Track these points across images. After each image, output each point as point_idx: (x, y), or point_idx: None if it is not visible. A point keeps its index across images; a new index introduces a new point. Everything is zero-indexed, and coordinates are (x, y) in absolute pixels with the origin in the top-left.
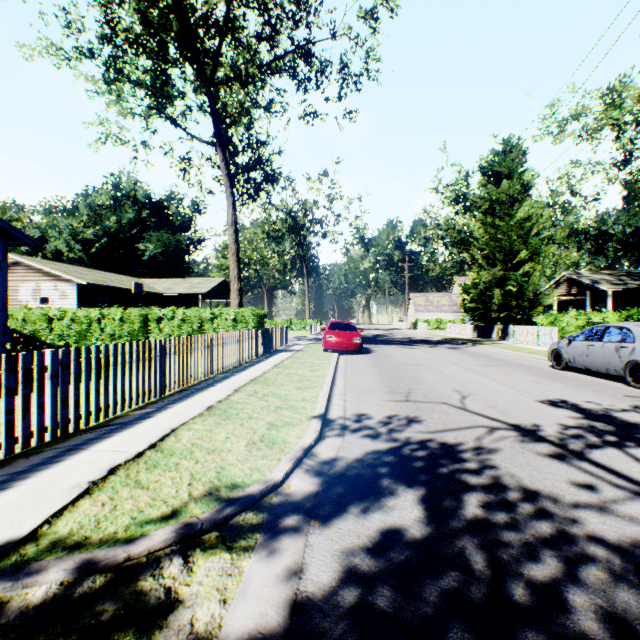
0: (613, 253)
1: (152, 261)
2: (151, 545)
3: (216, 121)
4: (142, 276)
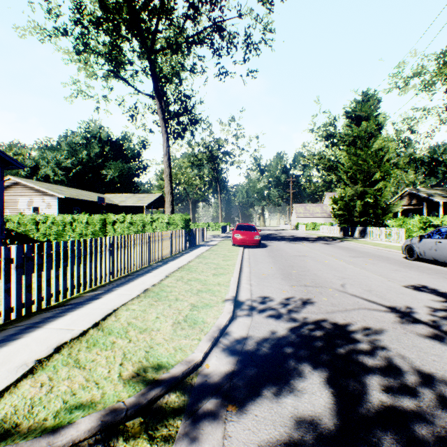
0: (442, 175)
1: (111, 182)
2: (75, 436)
3: (154, 79)
4: (105, 192)
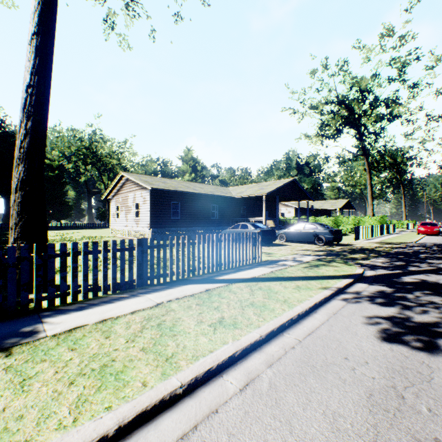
0: None
1: None
2: (394, 242)
3: (363, 147)
4: None
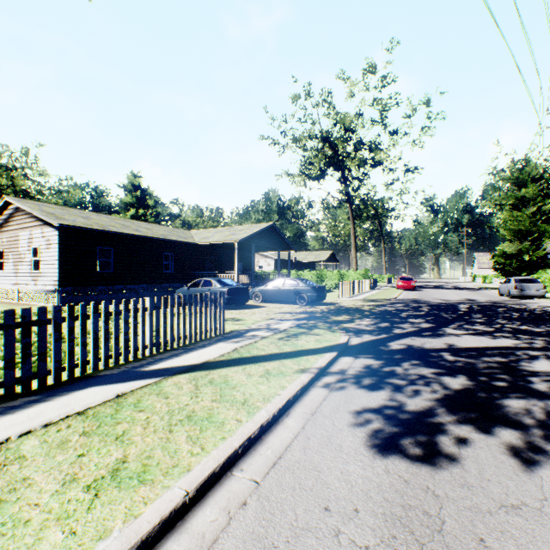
0: None
1: None
2: (377, 299)
3: (348, 193)
4: None
